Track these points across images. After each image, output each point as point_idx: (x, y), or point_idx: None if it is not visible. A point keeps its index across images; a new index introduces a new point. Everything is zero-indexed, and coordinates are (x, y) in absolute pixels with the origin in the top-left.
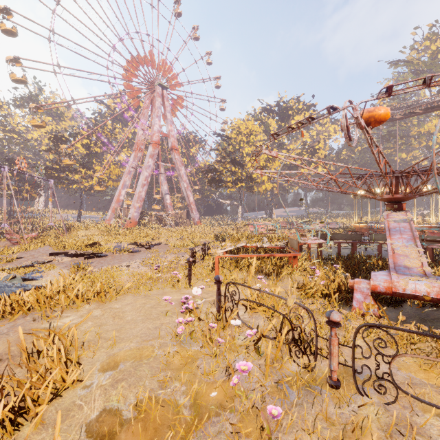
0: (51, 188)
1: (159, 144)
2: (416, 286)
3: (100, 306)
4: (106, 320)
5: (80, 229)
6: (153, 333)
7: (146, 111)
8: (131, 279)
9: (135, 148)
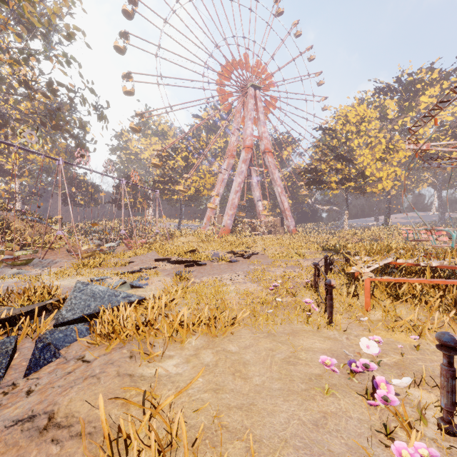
0: (157, 198)
1: (252, 148)
2: None
3: (210, 343)
4: (222, 378)
5: (180, 236)
6: (316, 438)
7: (239, 115)
8: (241, 300)
9: (227, 156)
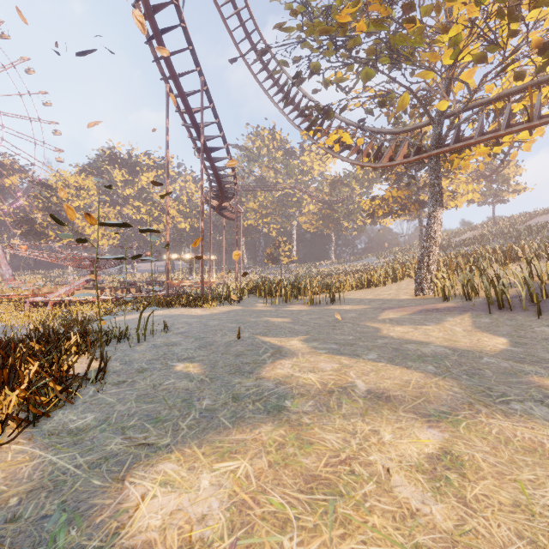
0: None
1: None
2: (39, 299)
3: None
4: None
5: None
6: None
7: None
8: None
9: None
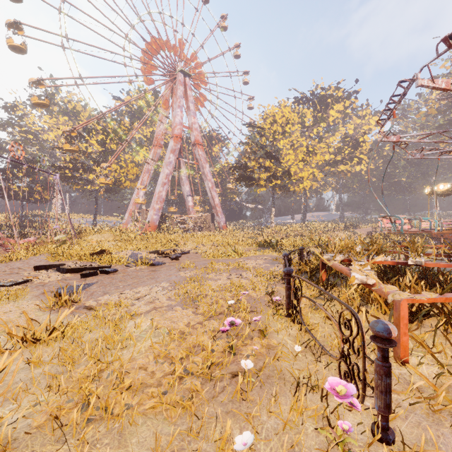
0: (56, 184)
1: (181, 138)
2: None
3: None
4: None
5: (91, 233)
6: None
7: (167, 102)
8: (161, 368)
9: (154, 144)
